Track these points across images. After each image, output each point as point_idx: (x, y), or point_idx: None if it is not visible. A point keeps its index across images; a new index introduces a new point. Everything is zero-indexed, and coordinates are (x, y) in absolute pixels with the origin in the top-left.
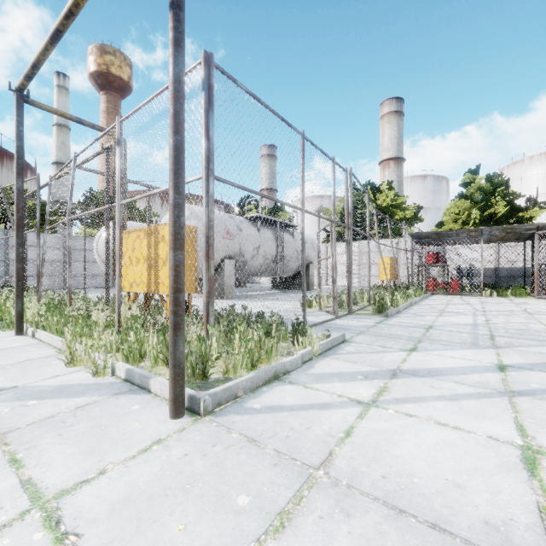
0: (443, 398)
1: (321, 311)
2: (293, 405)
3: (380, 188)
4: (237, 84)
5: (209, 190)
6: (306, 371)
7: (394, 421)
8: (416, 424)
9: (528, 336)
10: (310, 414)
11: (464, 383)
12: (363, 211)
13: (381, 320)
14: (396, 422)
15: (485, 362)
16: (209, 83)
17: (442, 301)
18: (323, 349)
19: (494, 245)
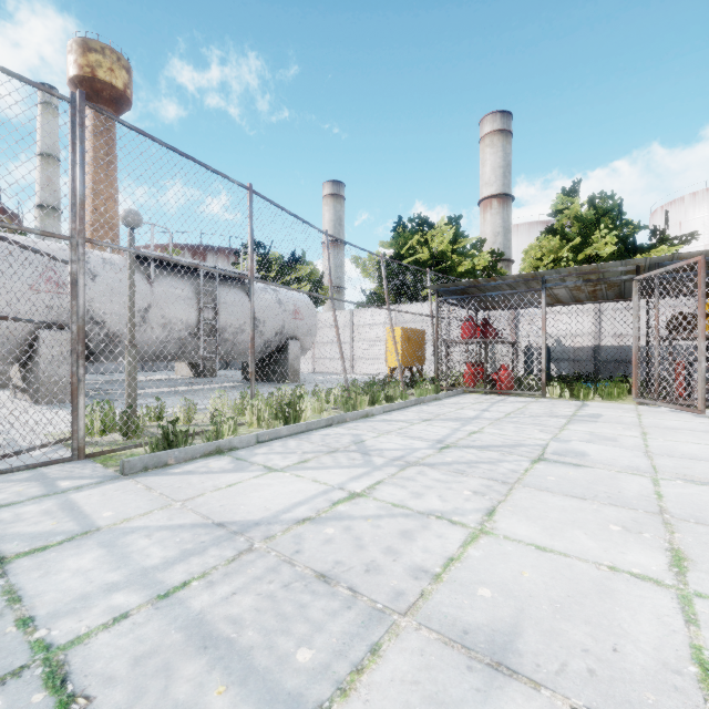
0: None
1: (56, 446)
2: None
3: (437, 224)
4: None
5: None
6: None
7: None
8: None
9: (180, 684)
10: None
11: None
12: (412, 260)
13: (49, 492)
14: None
15: None
16: None
17: (437, 411)
18: None
19: (592, 308)
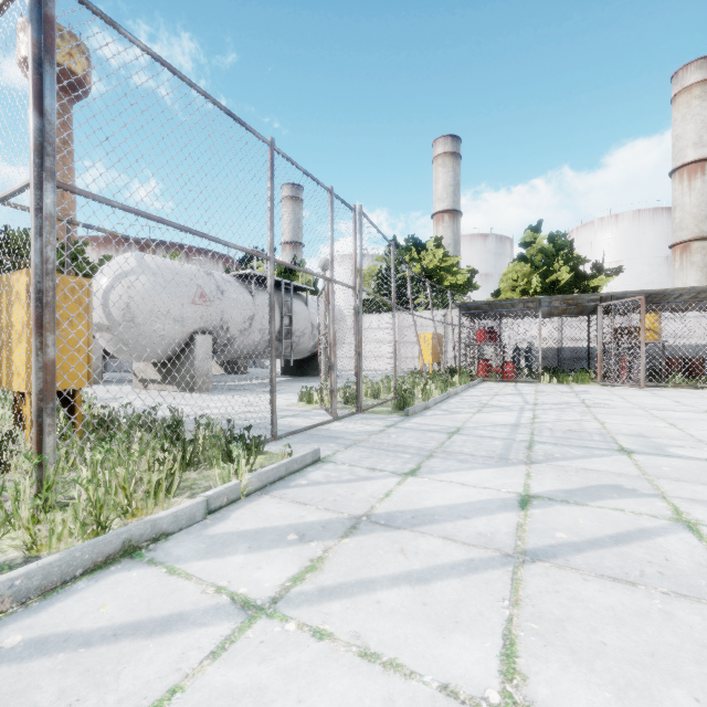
0: (405, 580)
1: (321, 409)
2: (97, 629)
3: (427, 245)
4: (121, 31)
5: (43, 206)
6: (205, 530)
7: (278, 659)
8: (319, 662)
9: (576, 441)
10: (115, 654)
11: (457, 539)
12: (405, 273)
13: (397, 421)
14: (280, 661)
15: (506, 490)
16: (43, 12)
17: (490, 391)
18: (267, 480)
19: (556, 319)
